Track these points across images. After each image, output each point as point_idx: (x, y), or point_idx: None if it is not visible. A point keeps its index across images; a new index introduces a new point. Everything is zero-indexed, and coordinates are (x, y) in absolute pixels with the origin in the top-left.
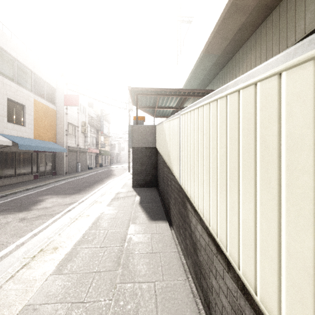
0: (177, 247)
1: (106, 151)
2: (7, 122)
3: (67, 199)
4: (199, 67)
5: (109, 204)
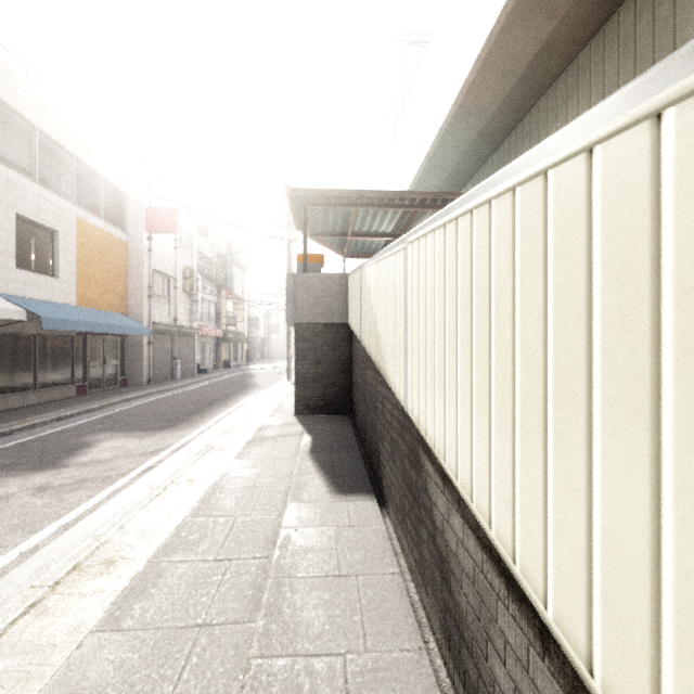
0: (400, 560)
1: (237, 333)
2: (17, 268)
3: (146, 440)
4: (445, 143)
5: (241, 453)
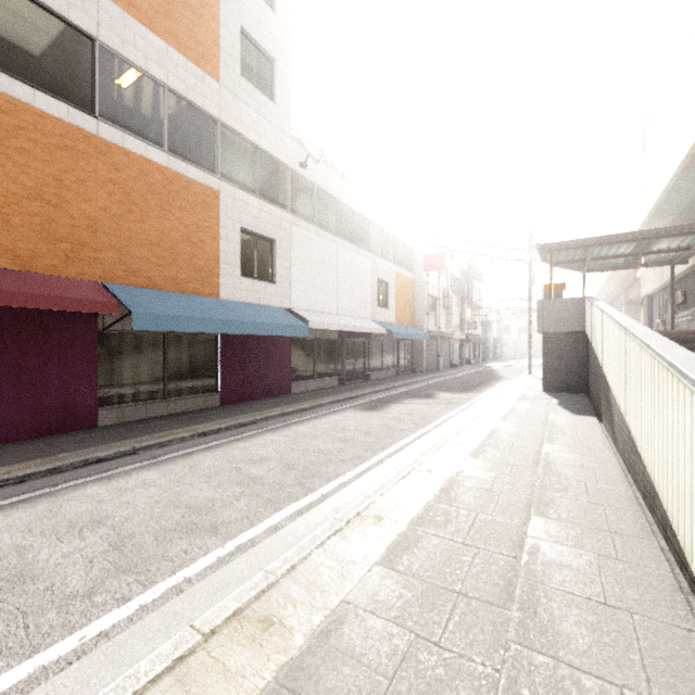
0: (603, 430)
1: (475, 335)
2: (377, 306)
3: (460, 395)
4: (681, 181)
5: (517, 401)
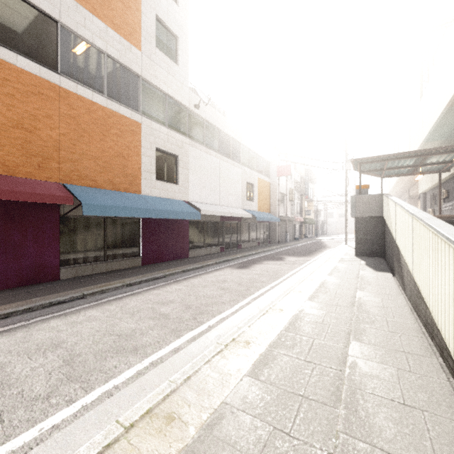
0: (396, 282)
1: (310, 219)
2: (246, 200)
3: (300, 258)
4: (446, 117)
5: (338, 262)
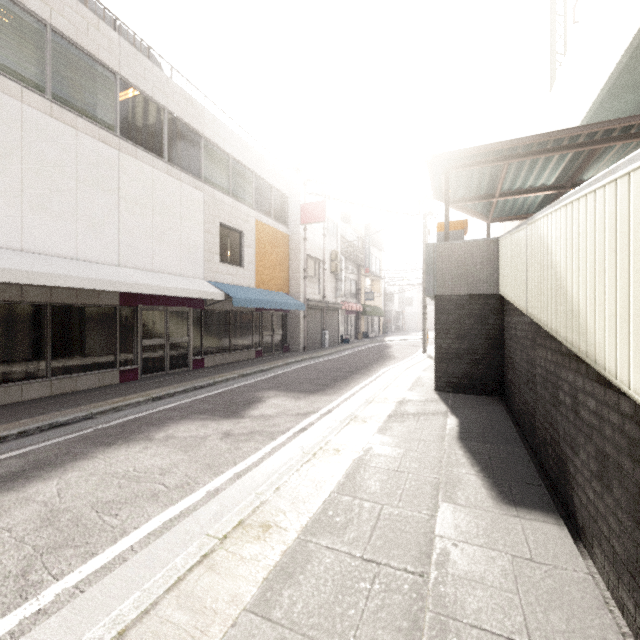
0: None
1: (374, 307)
2: (219, 262)
3: (301, 402)
4: None
5: (383, 427)
